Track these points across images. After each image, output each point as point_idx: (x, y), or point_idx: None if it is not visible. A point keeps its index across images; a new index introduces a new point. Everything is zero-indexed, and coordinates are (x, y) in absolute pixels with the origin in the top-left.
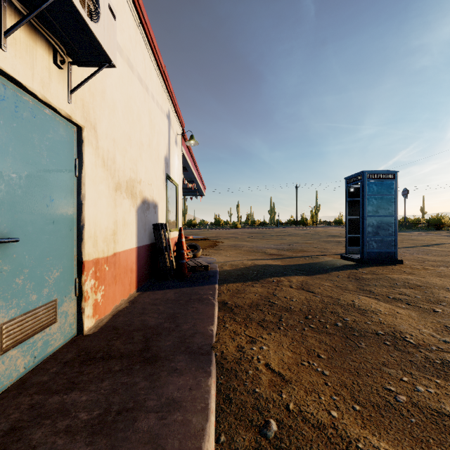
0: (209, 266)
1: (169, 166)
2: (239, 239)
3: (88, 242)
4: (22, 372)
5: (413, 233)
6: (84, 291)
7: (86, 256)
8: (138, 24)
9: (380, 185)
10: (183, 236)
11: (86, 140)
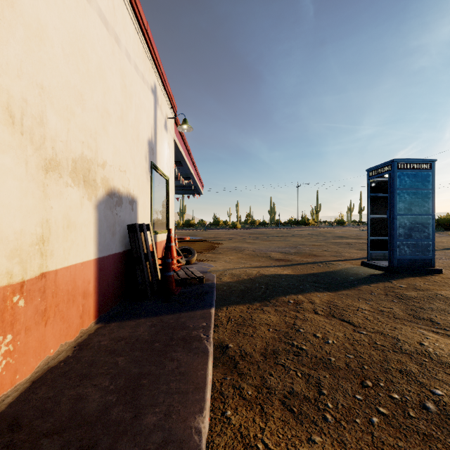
0: (204, 277)
1: (156, 153)
2: (239, 240)
3: None
4: None
5: None
6: None
7: None
8: None
9: (413, 177)
10: (172, 240)
11: None
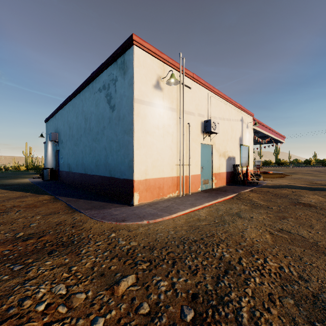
0: (258, 182)
1: (242, 140)
2: (311, 175)
3: (213, 169)
4: (204, 189)
5: None
6: (213, 179)
7: (213, 172)
8: (226, 103)
9: None
10: (248, 169)
11: (213, 147)
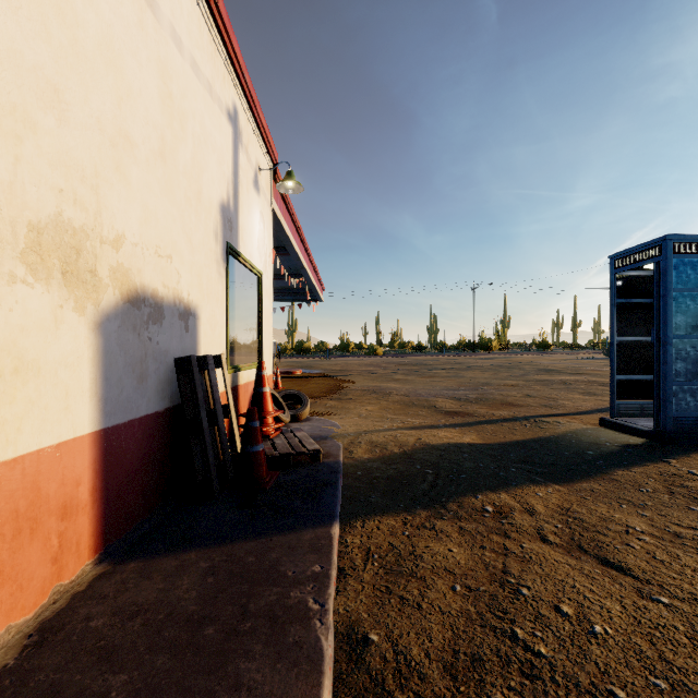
0: (320, 452)
1: (237, 228)
2: (381, 376)
3: None
4: None
5: None
6: None
7: None
8: None
9: None
10: (265, 381)
11: None
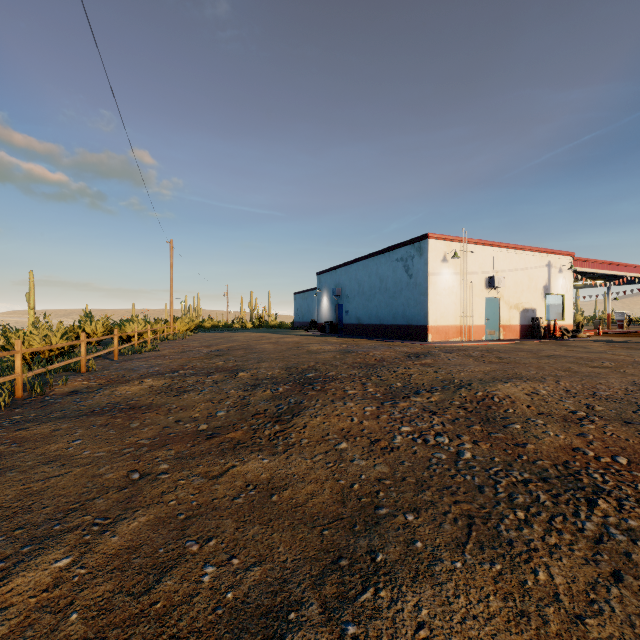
0: (564, 337)
1: (550, 288)
2: None
3: (501, 321)
4: (490, 339)
5: None
6: (500, 331)
7: (501, 324)
8: (521, 252)
9: None
10: (556, 323)
11: (501, 300)
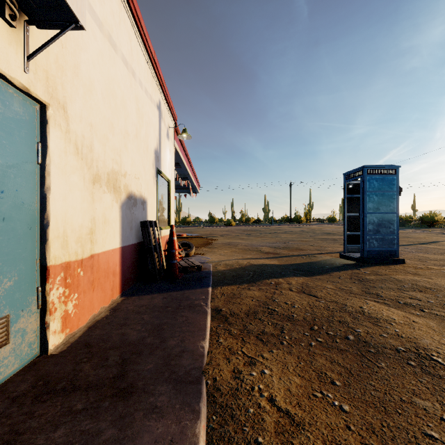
0: (202, 266)
1: (160, 160)
2: (233, 237)
3: (55, 243)
4: None
5: (407, 230)
6: (49, 302)
7: (52, 260)
8: (123, 0)
9: (381, 181)
10: (174, 234)
11: (52, 120)
